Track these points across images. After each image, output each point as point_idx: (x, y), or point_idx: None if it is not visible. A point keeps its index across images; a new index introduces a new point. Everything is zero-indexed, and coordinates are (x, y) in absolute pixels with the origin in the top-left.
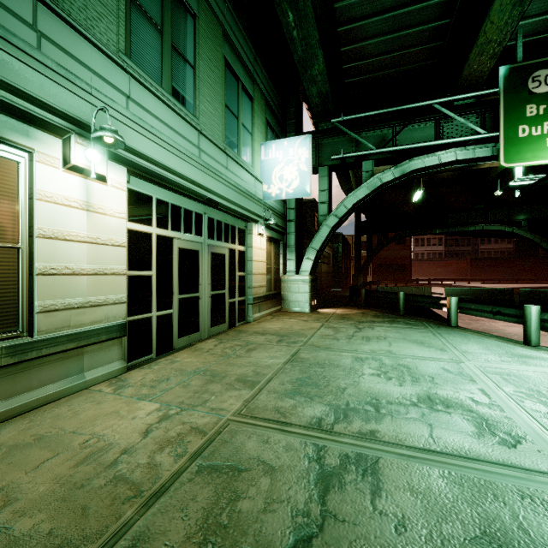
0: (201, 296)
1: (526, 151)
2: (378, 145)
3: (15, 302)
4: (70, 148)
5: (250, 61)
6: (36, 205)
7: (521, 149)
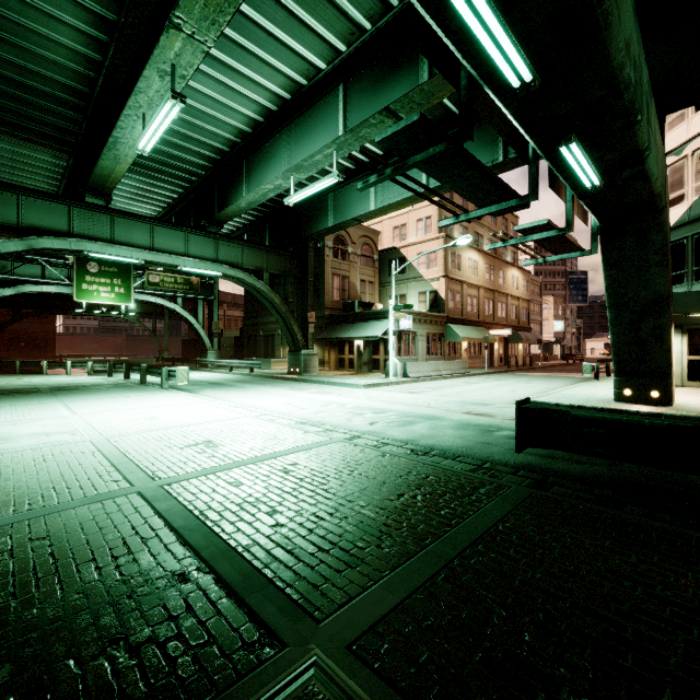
0: None
1: (86, 296)
2: (1, 269)
3: None
4: None
5: None
6: None
7: (84, 294)
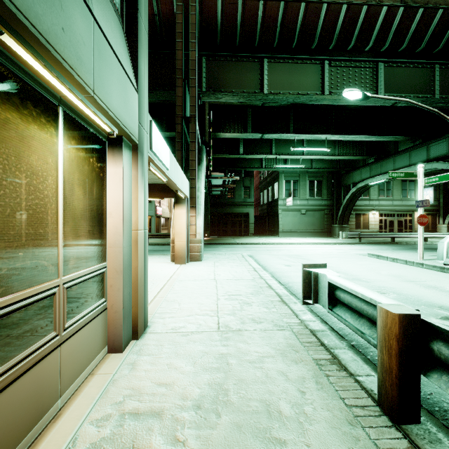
0: (394, 228)
1: None
2: None
3: (367, 227)
4: (372, 212)
5: None
6: (369, 218)
7: None
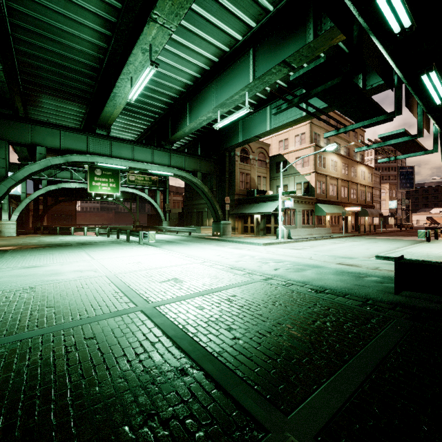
0: None
1: (94, 189)
2: (49, 174)
3: None
4: None
5: None
6: None
7: (93, 188)
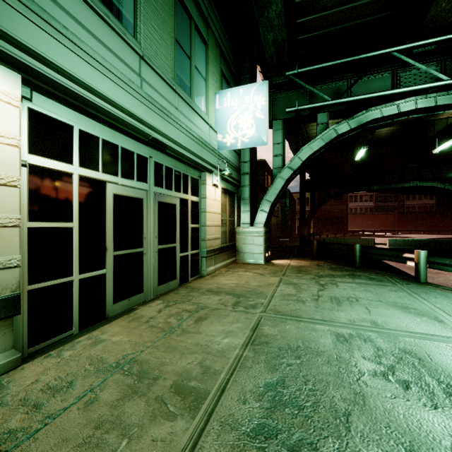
0: (146, 251)
1: None
2: (333, 97)
3: None
4: None
5: (204, 2)
6: None
7: None
